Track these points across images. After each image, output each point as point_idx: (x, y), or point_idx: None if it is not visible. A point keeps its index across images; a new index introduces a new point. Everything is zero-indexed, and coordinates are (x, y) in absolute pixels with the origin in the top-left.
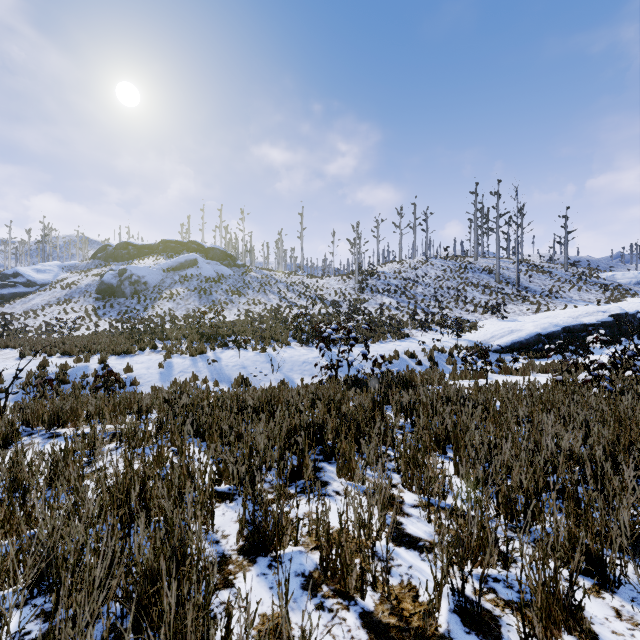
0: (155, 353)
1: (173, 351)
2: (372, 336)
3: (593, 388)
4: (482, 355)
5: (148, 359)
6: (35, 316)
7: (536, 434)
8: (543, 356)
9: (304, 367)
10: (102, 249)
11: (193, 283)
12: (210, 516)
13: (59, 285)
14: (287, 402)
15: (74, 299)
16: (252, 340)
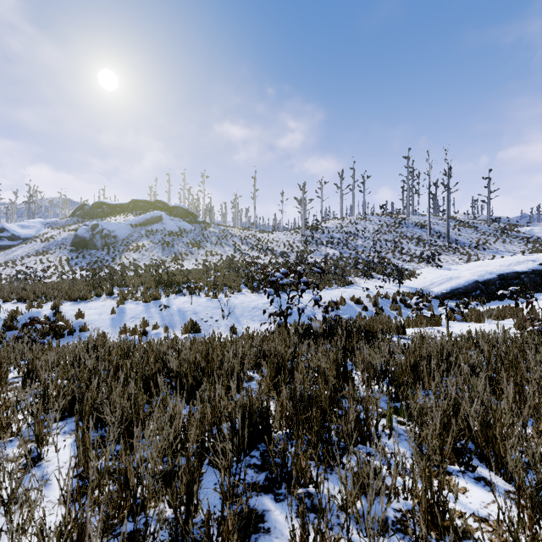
0: (110, 299)
1: (128, 297)
2: (318, 283)
3: None
4: (442, 301)
5: (102, 305)
6: (13, 266)
7: None
8: (482, 302)
9: (254, 313)
10: (80, 208)
11: (157, 237)
12: None
13: (39, 239)
14: (221, 365)
15: (51, 251)
16: (206, 287)
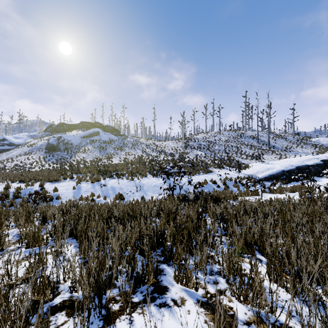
0: (72, 181)
1: (82, 180)
2: (192, 171)
3: None
4: (258, 182)
5: (67, 184)
6: (12, 161)
7: None
8: (286, 182)
9: (154, 188)
10: (50, 126)
11: (97, 144)
12: None
13: (26, 145)
14: (140, 213)
15: (33, 152)
16: (126, 174)
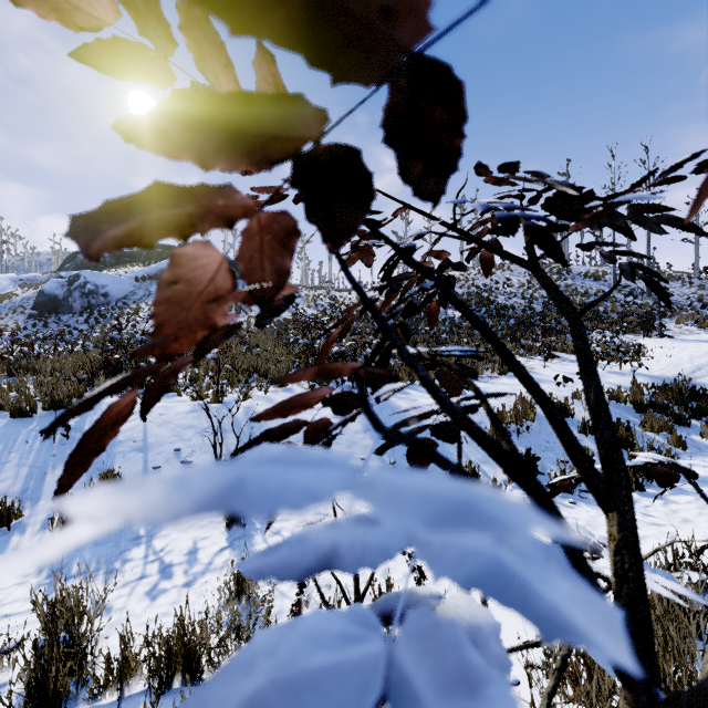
0: None
1: None
2: None
3: None
4: None
5: None
6: None
7: None
8: None
9: None
10: (71, 258)
11: None
12: None
13: None
14: None
15: None
16: None
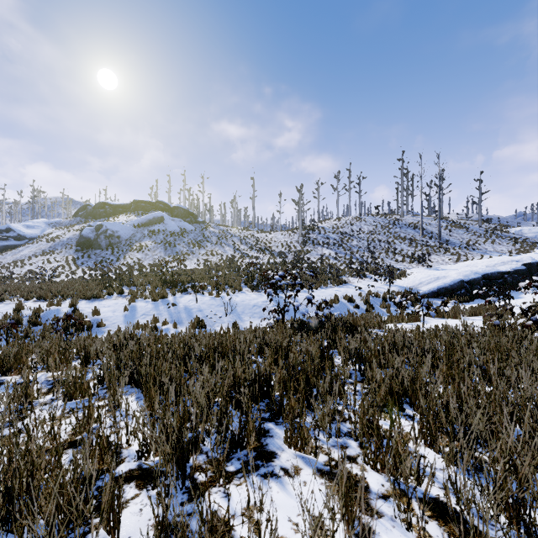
0: (121, 297)
1: (138, 296)
2: (314, 282)
3: (532, 333)
4: (419, 300)
5: (114, 303)
6: (22, 265)
7: (513, 394)
8: (466, 300)
9: (254, 310)
10: (83, 208)
11: (160, 237)
12: (116, 524)
13: (45, 239)
14: (234, 349)
15: (57, 250)
16: (209, 286)
